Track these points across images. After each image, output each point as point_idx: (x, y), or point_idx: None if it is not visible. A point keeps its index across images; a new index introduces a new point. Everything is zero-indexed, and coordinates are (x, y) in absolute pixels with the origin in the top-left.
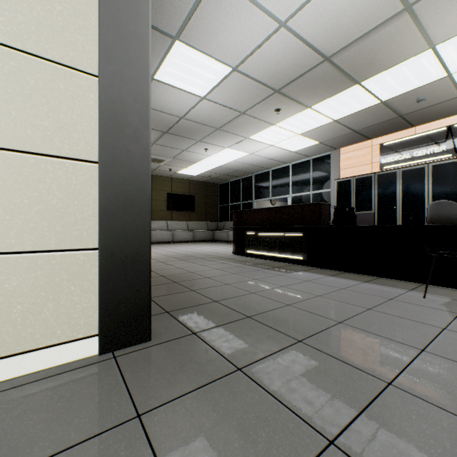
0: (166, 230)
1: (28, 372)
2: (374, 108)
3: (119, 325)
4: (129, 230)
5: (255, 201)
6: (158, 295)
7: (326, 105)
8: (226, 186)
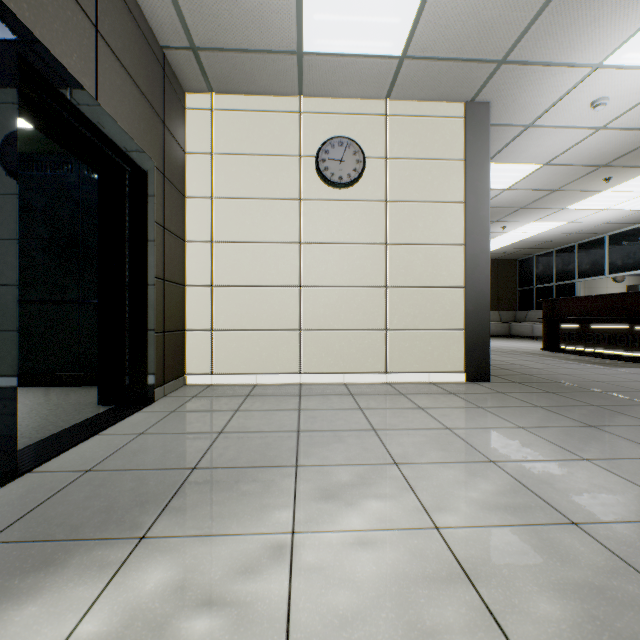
0: None
1: (439, 381)
2: None
3: (474, 369)
4: (479, 321)
5: (579, 280)
6: None
7: None
8: (529, 261)
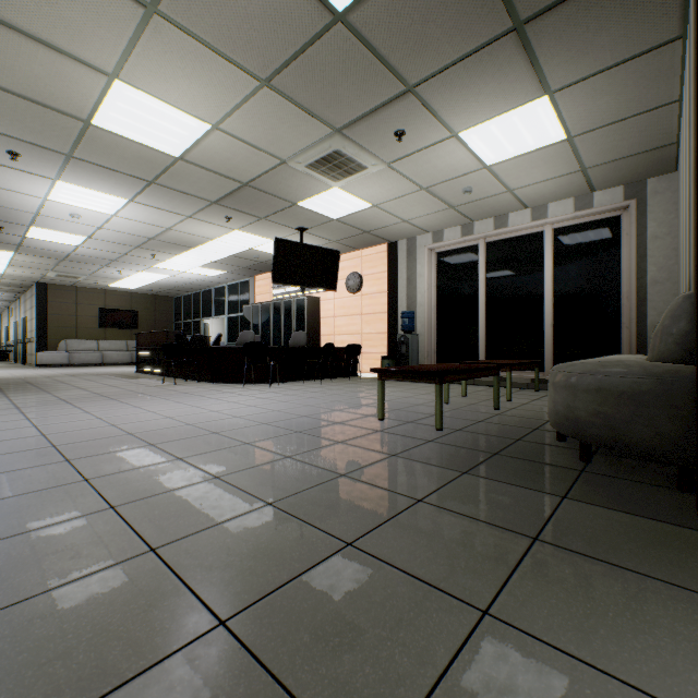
0: (94, 351)
1: None
2: (232, 258)
3: None
4: None
5: (203, 319)
6: (6, 386)
7: (190, 255)
8: (181, 300)
